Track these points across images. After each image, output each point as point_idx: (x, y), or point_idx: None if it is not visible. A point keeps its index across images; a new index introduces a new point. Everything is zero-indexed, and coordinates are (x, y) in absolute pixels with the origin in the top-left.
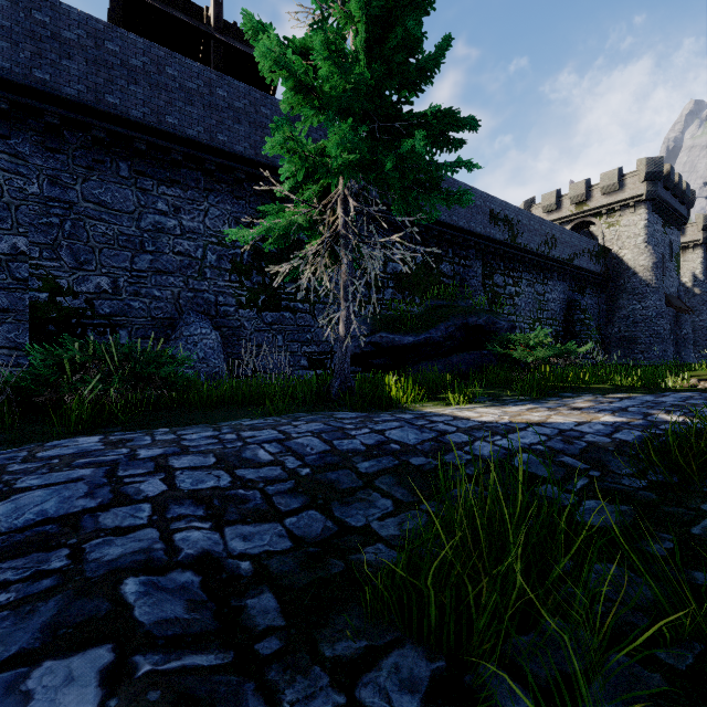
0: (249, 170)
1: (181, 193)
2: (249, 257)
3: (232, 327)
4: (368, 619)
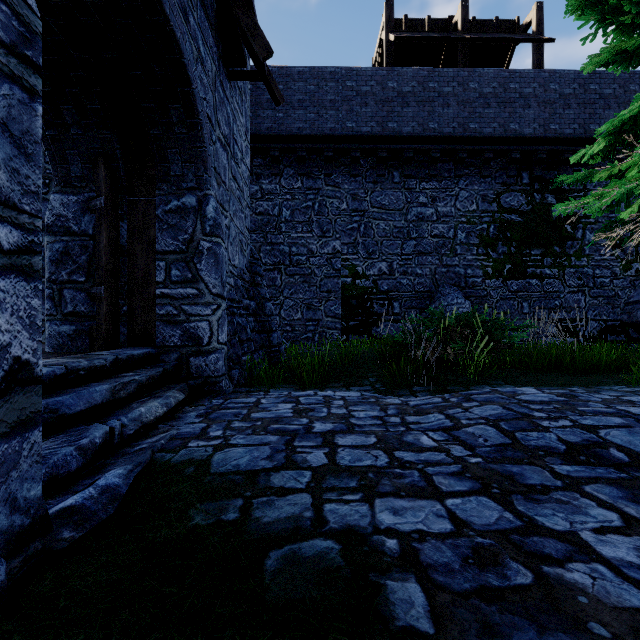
0: (496, 148)
1: (437, 185)
2: (494, 230)
3: (479, 296)
4: None
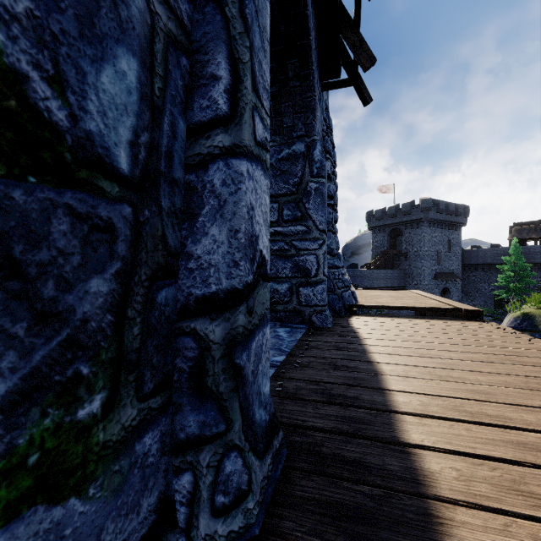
0: (540, 265)
1: None
2: None
3: None
4: None
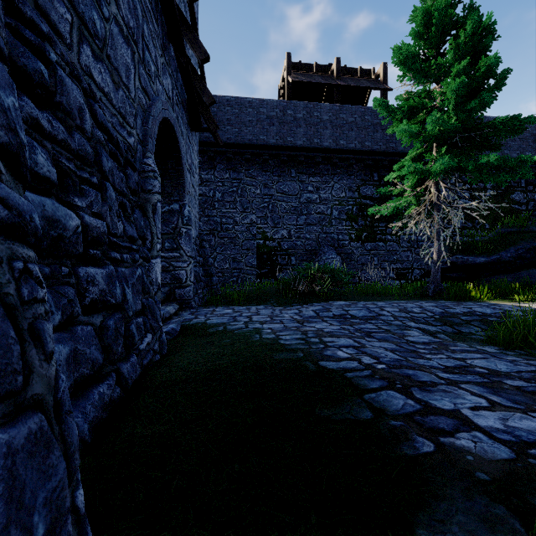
0: (357, 157)
1: (319, 179)
2: (356, 210)
3: (346, 253)
4: (477, 343)
